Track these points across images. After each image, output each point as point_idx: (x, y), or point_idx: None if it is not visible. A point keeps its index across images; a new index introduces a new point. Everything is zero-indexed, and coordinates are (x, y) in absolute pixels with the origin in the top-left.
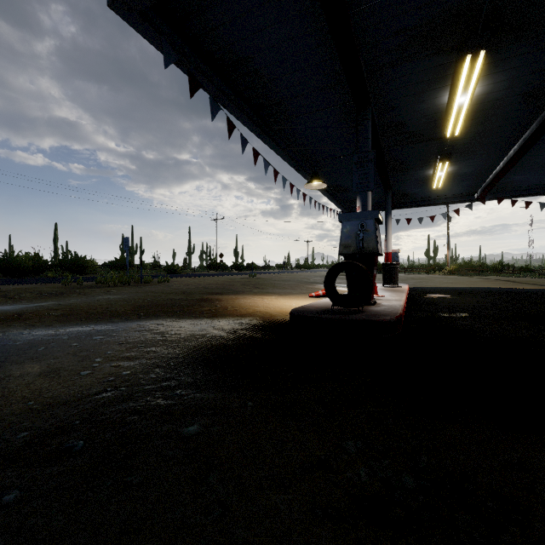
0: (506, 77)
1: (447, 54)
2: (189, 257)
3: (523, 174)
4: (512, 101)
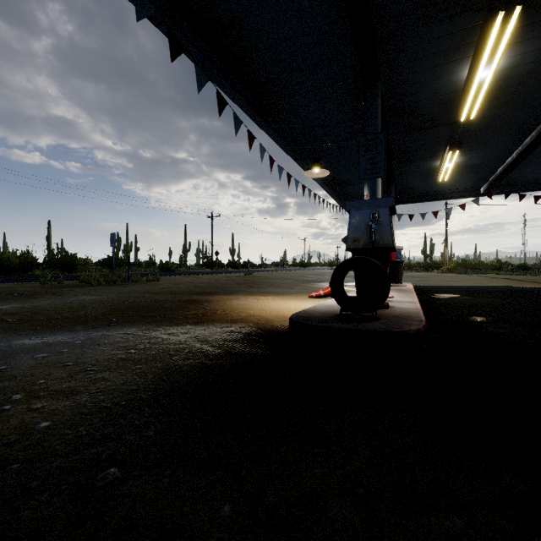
0: (537, 46)
1: (474, 13)
2: (185, 255)
3: (535, 165)
4: (538, 78)
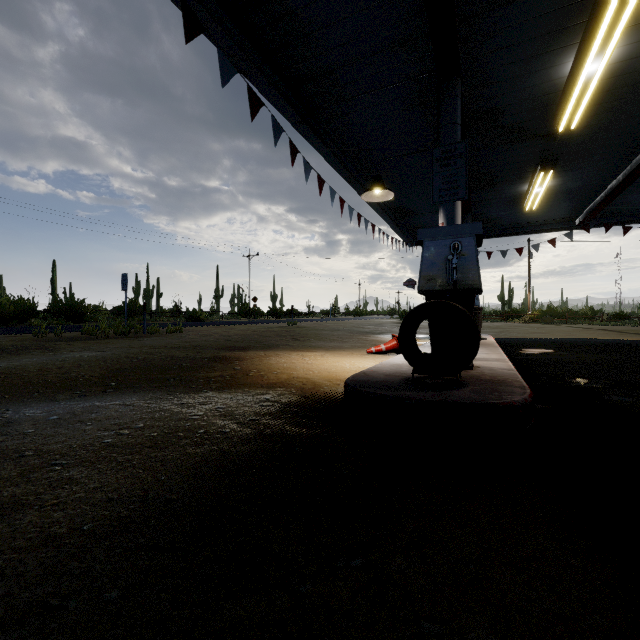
0: None
1: None
2: (217, 302)
3: None
4: None
